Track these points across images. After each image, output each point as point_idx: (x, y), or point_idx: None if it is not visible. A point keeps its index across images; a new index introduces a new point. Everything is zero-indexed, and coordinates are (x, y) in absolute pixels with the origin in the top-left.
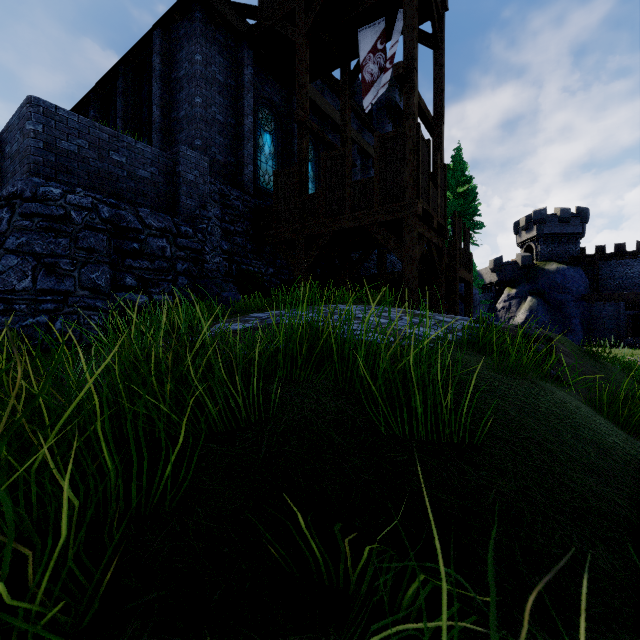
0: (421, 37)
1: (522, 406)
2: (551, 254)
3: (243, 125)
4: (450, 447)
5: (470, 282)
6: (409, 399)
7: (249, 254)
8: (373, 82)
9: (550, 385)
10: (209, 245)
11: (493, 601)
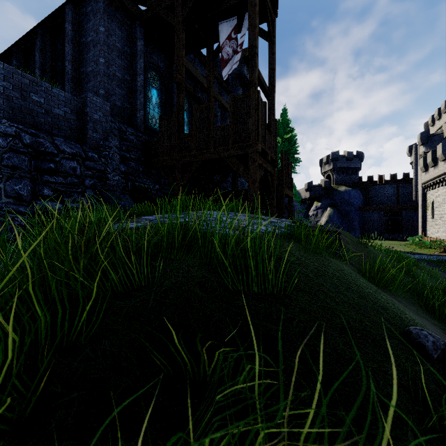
0: (260, 33)
1: (317, 272)
2: (342, 180)
3: (136, 81)
4: (272, 296)
5: (292, 197)
6: (248, 269)
7: (141, 174)
8: (229, 60)
9: (336, 261)
10: (110, 167)
11: (281, 360)
